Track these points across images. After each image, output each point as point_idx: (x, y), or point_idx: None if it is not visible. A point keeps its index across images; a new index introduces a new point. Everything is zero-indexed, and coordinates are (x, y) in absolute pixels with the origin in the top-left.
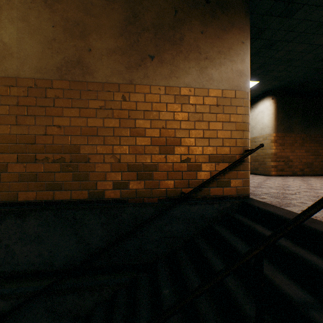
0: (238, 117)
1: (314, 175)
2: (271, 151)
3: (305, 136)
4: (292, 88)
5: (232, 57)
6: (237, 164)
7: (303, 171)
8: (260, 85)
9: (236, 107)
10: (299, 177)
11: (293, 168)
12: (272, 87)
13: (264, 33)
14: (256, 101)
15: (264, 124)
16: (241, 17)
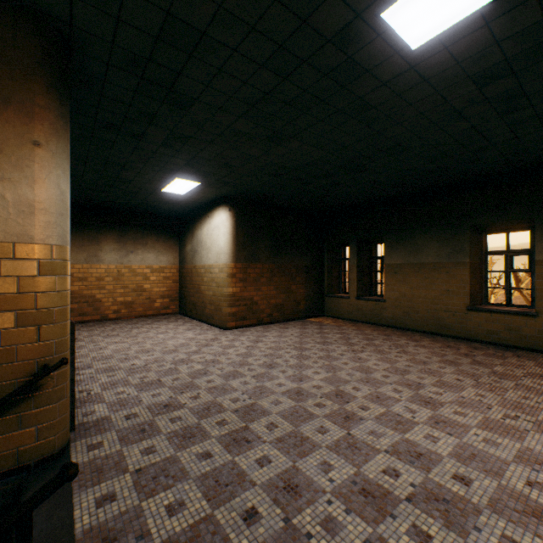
0: (25, 300)
1: (286, 320)
2: (228, 290)
3: (275, 267)
4: (257, 198)
5: (5, 171)
6: (21, 398)
7: (272, 316)
8: (207, 187)
9: (19, 278)
10: (263, 328)
11: (259, 313)
12: (227, 192)
13: (158, 120)
14: (212, 208)
15: (220, 247)
16: (34, 92)
